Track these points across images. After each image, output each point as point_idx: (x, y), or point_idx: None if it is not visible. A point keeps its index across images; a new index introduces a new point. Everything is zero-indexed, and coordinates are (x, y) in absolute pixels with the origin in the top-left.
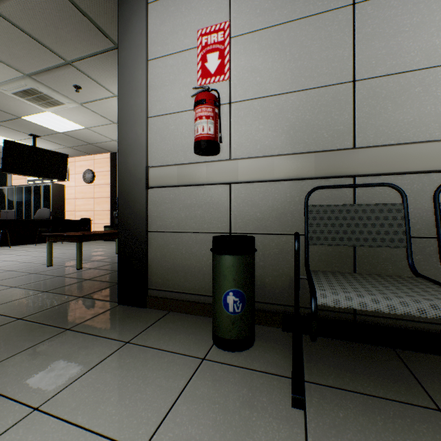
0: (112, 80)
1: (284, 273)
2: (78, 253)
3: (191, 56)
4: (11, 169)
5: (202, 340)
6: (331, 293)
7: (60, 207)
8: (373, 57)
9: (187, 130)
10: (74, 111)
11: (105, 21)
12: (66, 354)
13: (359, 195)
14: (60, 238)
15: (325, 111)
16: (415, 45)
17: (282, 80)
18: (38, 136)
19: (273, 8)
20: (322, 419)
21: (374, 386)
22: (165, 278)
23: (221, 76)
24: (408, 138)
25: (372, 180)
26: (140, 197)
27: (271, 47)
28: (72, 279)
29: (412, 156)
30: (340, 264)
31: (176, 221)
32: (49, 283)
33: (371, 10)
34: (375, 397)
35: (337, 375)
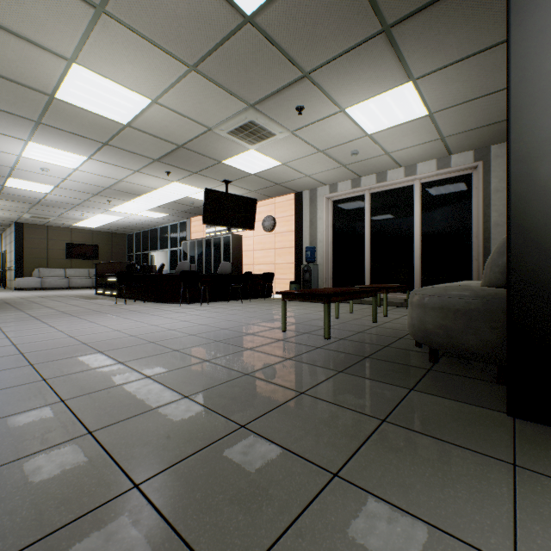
0: (349, 87)
1: None
2: (327, 318)
3: None
4: (209, 220)
5: None
6: None
7: (238, 260)
8: None
9: None
10: (280, 143)
11: None
12: None
13: None
14: (299, 297)
15: None
16: None
17: None
18: (229, 182)
19: None
20: None
21: None
22: None
23: None
24: None
25: None
26: None
27: None
28: (344, 354)
29: None
30: None
31: None
32: (324, 358)
33: None
34: None
35: None
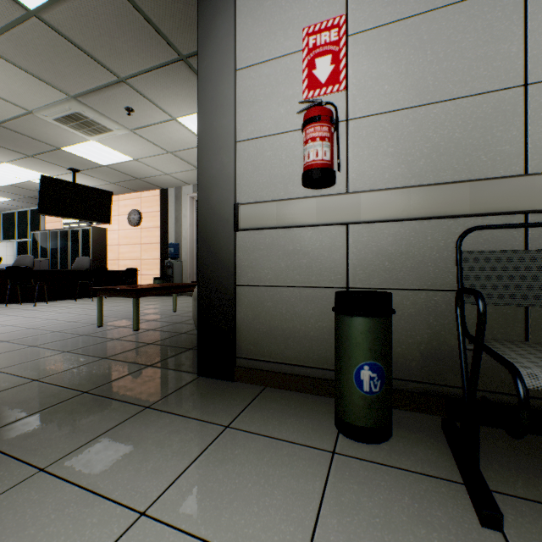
0: (172, 99)
1: (424, 340)
2: (135, 311)
3: (293, 62)
4: (48, 210)
5: (321, 427)
6: None
7: (102, 255)
8: None
9: (288, 157)
10: (123, 139)
11: (170, 26)
12: (156, 440)
13: (533, 237)
14: (112, 293)
15: (483, 127)
16: None
17: (420, 87)
18: (78, 171)
19: None
20: None
21: None
22: (259, 344)
23: (335, 85)
24: None
25: None
26: (226, 242)
27: (405, 45)
28: (132, 343)
29: None
30: (505, 329)
31: (273, 272)
32: (106, 348)
33: None
34: None
35: (527, 483)
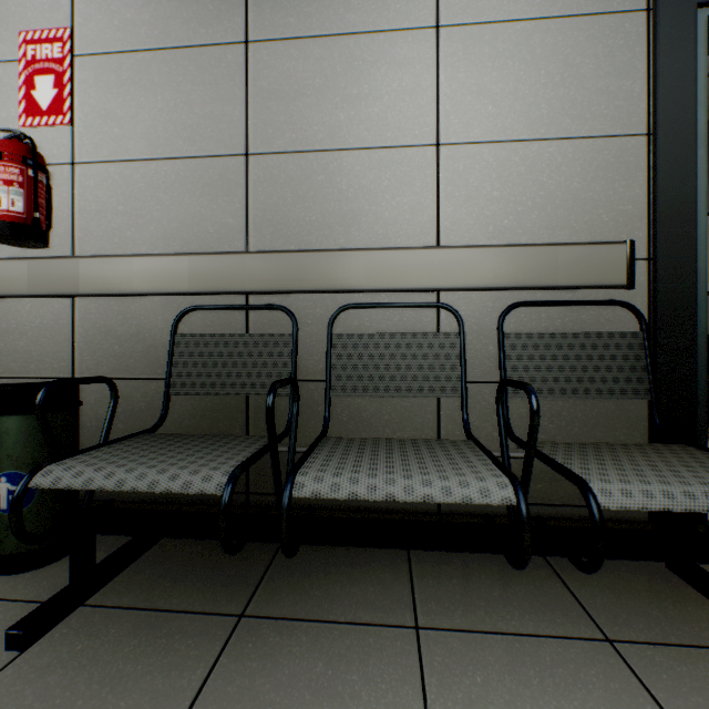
0: None
1: None
2: None
3: (8, 75)
4: None
5: None
6: (63, 469)
7: None
8: (270, 124)
9: None
10: None
11: None
12: None
13: (253, 321)
14: None
15: (211, 195)
16: (318, 116)
17: (152, 138)
18: None
19: (139, 23)
20: (39, 659)
21: (187, 597)
22: None
23: (59, 116)
24: (311, 244)
25: (269, 299)
26: None
27: (137, 83)
28: None
29: (308, 269)
30: (230, 421)
31: None
32: None
33: (268, 56)
34: (168, 612)
35: (149, 588)
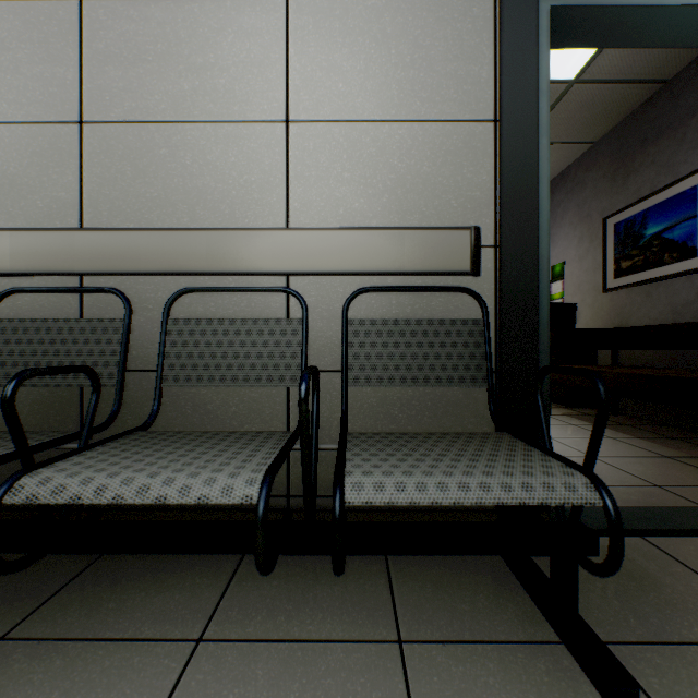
0: None
1: None
2: None
3: None
4: None
5: None
6: None
7: None
8: (107, 90)
9: None
10: None
11: None
12: None
13: (89, 305)
14: None
15: (40, 165)
16: (161, 84)
17: None
18: None
19: None
20: None
21: None
22: None
23: None
24: (152, 223)
25: (107, 282)
26: None
27: None
28: None
29: (145, 249)
30: (63, 416)
31: None
32: None
33: (105, 16)
34: None
35: None
